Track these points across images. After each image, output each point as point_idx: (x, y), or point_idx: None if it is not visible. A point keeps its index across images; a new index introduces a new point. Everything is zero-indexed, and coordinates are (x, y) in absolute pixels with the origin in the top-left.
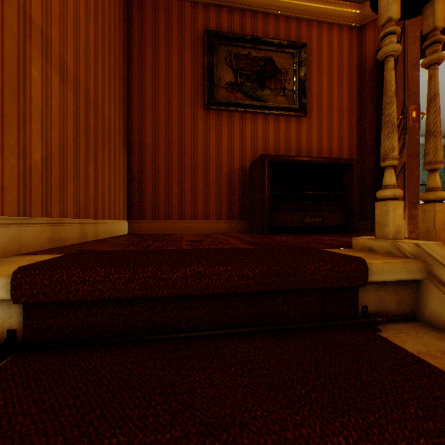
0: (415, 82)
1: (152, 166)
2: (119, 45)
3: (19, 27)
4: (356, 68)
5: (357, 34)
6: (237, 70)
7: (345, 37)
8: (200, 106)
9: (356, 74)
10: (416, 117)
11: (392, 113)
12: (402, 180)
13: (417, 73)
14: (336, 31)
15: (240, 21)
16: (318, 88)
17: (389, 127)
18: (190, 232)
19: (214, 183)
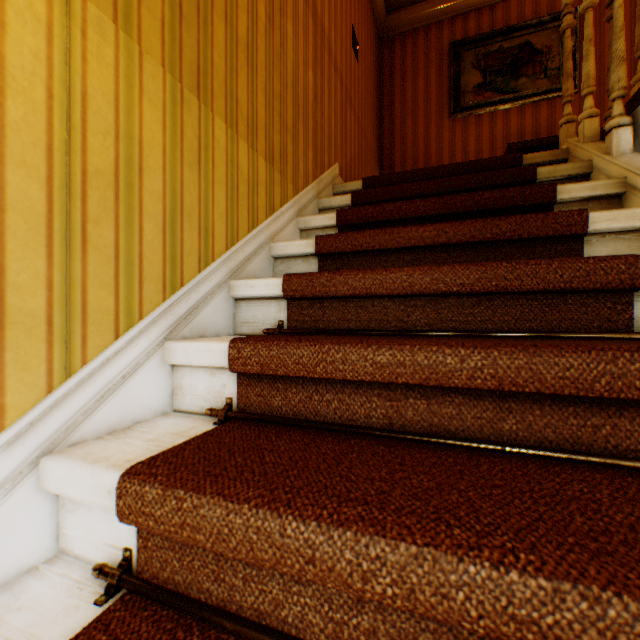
0: None
1: None
2: (374, 88)
3: (345, 96)
4: None
5: None
6: (485, 70)
7: None
8: (445, 118)
9: None
10: None
11: (567, 67)
12: None
13: None
14: None
15: (488, 18)
16: (597, 53)
17: (564, 77)
18: None
19: None
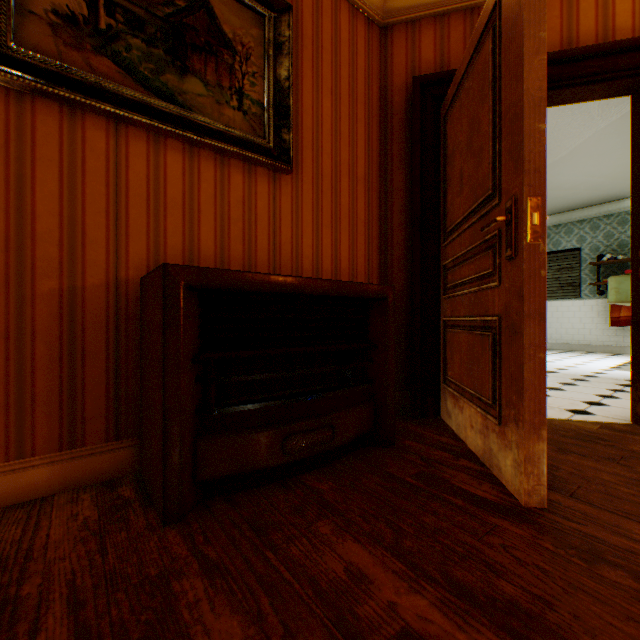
0: (539, 144)
1: None
2: None
3: None
4: (378, 102)
5: (380, 39)
6: None
7: (362, 34)
8: None
9: (378, 114)
10: (540, 225)
11: None
12: (489, 351)
13: (543, 124)
14: (348, 14)
15: None
16: (316, 118)
17: None
18: None
19: None
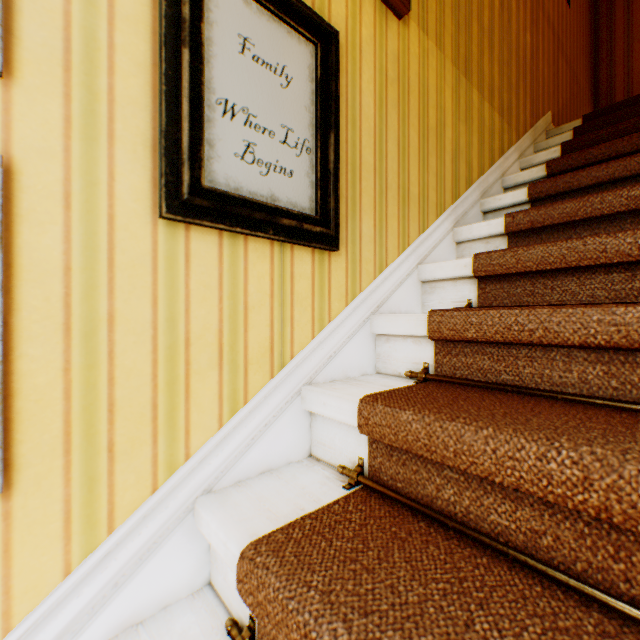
0: None
1: None
2: (586, 26)
3: (556, 45)
4: None
5: None
6: None
7: None
8: None
9: None
10: None
11: None
12: None
13: None
14: None
15: None
16: None
17: None
18: None
19: None
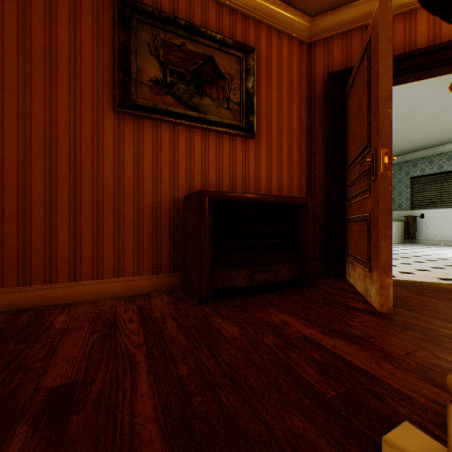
0: (387, 120)
1: (18, 195)
2: None
3: None
4: (306, 89)
5: (307, 51)
6: (166, 64)
7: (296, 51)
8: (109, 107)
9: (306, 96)
10: (388, 163)
11: None
12: (365, 232)
13: (390, 109)
14: (287, 42)
15: None
16: (268, 105)
17: None
18: (92, 298)
19: (131, 222)
